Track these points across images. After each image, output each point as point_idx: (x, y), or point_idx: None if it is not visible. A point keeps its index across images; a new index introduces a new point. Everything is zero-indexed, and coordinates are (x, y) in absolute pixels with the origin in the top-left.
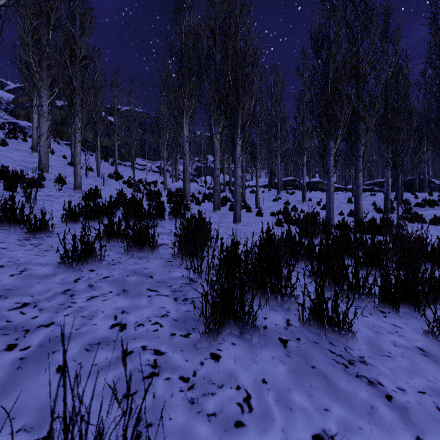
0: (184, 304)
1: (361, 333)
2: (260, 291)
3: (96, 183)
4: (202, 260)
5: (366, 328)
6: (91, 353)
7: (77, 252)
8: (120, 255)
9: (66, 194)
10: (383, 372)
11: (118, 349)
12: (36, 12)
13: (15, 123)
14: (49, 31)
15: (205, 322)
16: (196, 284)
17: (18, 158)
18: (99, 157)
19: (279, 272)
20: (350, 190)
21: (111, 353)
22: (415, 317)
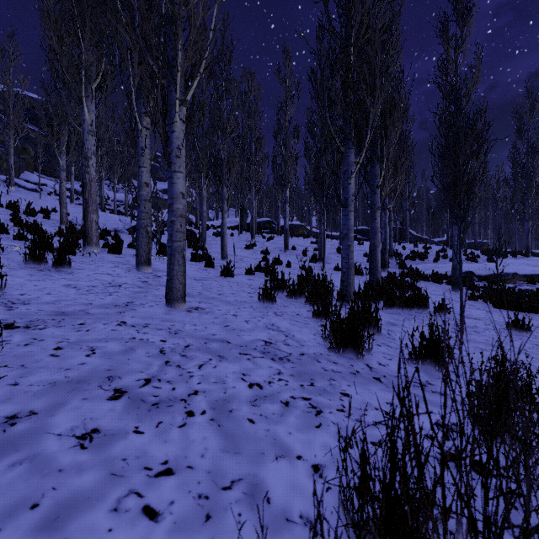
0: None
1: None
2: None
3: None
4: None
5: None
6: None
7: None
8: None
9: None
10: None
11: None
12: None
13: None
14: None
15: None
16: None
17: None
18: None
19: None
20: (334, 238)
21: None
22: None
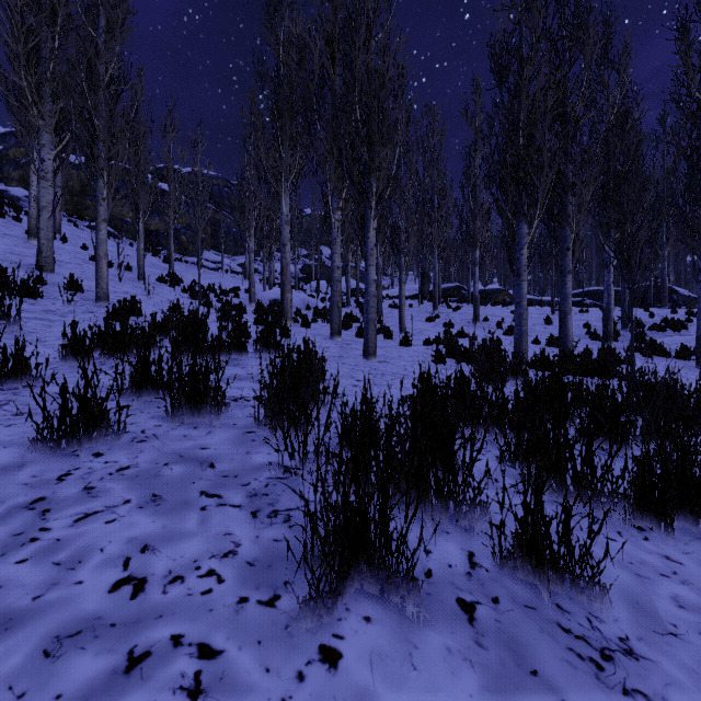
0: (271, 524)
1: (612, 580)
2: (417, 493)
3: (136, 290)
4: (307, 433)
5: (618, 566)
6: (55, 662)
7: (69, 420)
8: (159, 421)
9: (80, 308)
10: (675, 679)
11: (118, 648)
12: (33, 3)
13: (3, 191)
14: (55, 36)
15: (310, 566)
16: (297, 480)
17: (3, 248)
18: (142, 248)
19: (451, 458)
20: (548, 304)
21: (100, 659)
22: (700, 538)
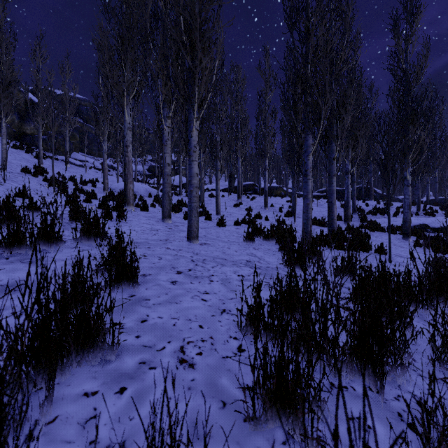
0: None
1: None
2: None
3: None
4: None
5: None
6: None
7: None
8: None
9: None
10: None
11: None
12: None
13: None
14: None
15: None
16: None
17: None
18: (4, 143)
19: None
20: None
21: None
22: None
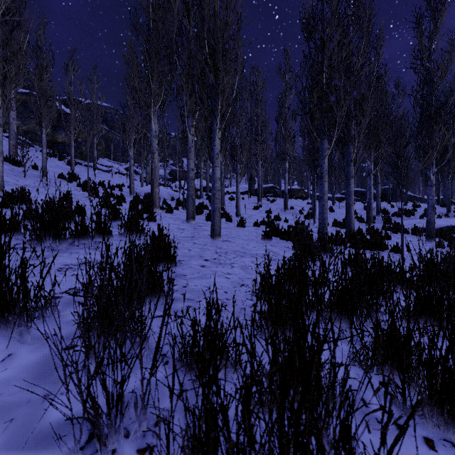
0: None
1: None
2: None
3: (37, 184)
4: (122, 383)
5: None
6: None
7: None
8: None
9: None
10: None
11: None
12: None
13: None
14: None
15: None
16: None
17: None
18: (44, 153)
19: (348, 442)
20: (329, 199)
21: None
22: None
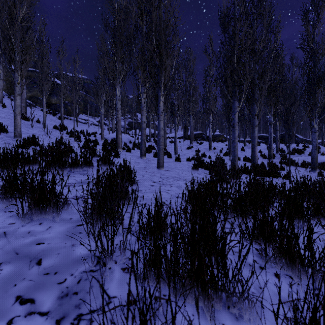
0: None
1: None
2: (197, 287)
3: (40, 132)
4: (114, 235)
5: None
6: None
7: None
8: (14, 219)
9: (2, 141)
10: None
11: None
12: None
13: None
14: None
15: None
16: (105, 271)
17: None
18: (44, 111)
19: (223, 258)
20: (242, 141)
21: None
22: None
